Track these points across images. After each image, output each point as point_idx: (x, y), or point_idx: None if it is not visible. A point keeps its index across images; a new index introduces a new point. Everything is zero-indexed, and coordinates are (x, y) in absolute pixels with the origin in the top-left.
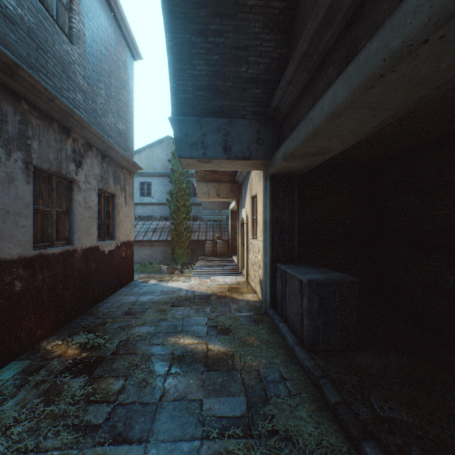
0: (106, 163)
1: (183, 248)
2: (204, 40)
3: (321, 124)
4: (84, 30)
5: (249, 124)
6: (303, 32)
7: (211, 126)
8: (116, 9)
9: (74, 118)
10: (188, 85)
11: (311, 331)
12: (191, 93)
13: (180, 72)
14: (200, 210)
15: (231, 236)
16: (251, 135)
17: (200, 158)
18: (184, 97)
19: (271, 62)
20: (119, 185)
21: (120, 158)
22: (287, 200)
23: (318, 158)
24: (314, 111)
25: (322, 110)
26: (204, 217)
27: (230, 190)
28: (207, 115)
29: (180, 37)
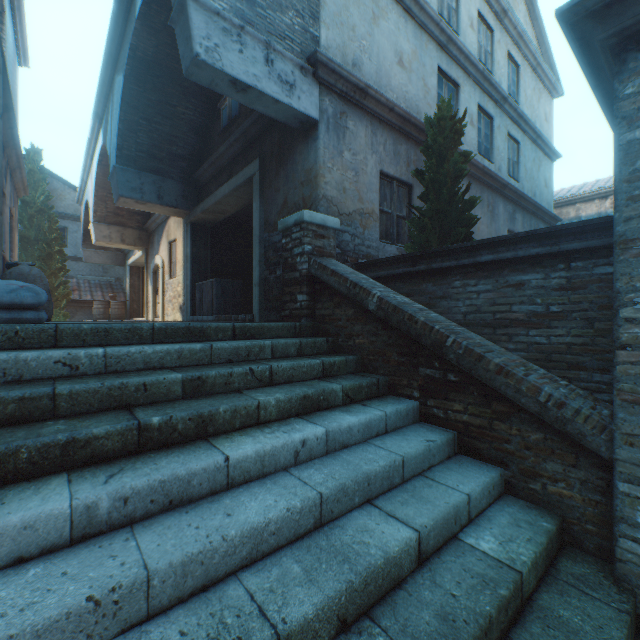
0: (12, 183)
1: (58, 308)
2: (149, 124)
3: (221, 199)
4: (7, 55)
5: (178, 184)
6: (213, 155)
7: (149, 179)
8: (19, 23)
9: (15, 141)
10: (132, 147)
11: (218, 306)
12: (134, 153)
13: (127, 137)
14: (73, 267)
15: (130, 297)
16: (179, 192)
17: (139, 200)
18: (128, 154)
19: (194, 150)
20: (15, 207)
21: (19, 179)
22: (203, 242)
23: (223, 215)
24: (218, 192)
25: (221, 193)
26: (80, 277)
27: (139, 237)
28: (146, 171)
29: (131, 117)
